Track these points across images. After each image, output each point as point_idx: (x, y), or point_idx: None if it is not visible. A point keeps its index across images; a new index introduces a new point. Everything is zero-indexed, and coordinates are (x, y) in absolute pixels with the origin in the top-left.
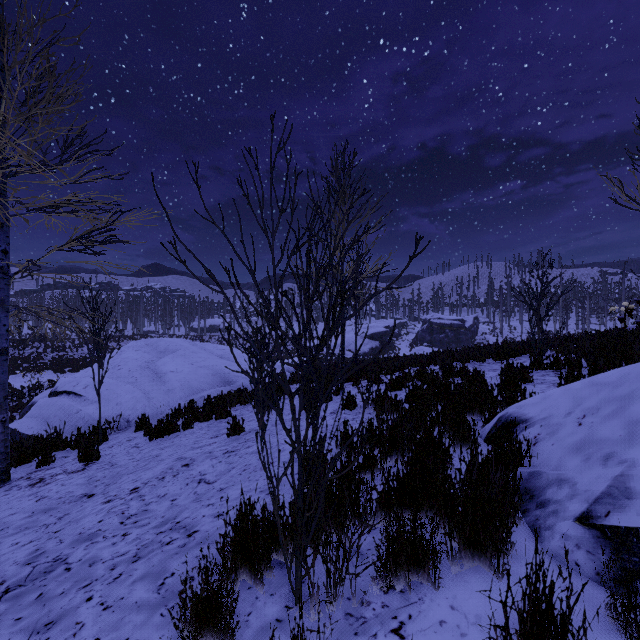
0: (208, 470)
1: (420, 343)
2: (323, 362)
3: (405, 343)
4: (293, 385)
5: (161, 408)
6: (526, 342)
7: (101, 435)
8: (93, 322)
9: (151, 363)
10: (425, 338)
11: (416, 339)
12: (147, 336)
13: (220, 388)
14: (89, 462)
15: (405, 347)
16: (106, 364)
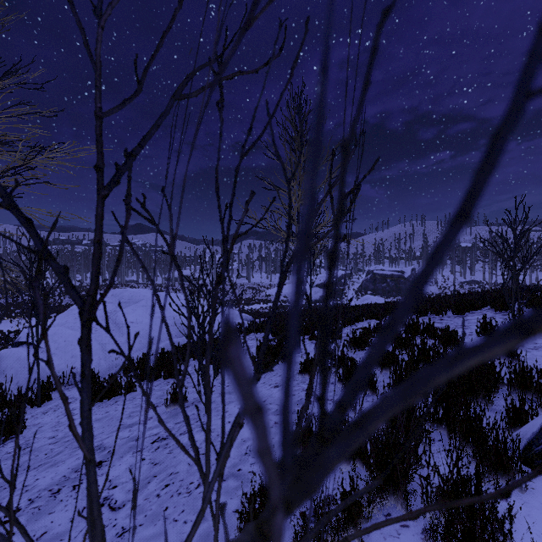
0: (122, 477)
1: (364, 291)
2: (279, 308)
3: (351, 291)
4: (249, 335)
5: (116, 361)
6: (481, 294)
7: (40, 396)
8: (29, 275)
9: (113, 313)
10: (369, 287)
11: (361, 288)
12: (128, 285)
13: (177, 339)
14: (10, 436)
15: (351, 295)
16: (71, 314)
